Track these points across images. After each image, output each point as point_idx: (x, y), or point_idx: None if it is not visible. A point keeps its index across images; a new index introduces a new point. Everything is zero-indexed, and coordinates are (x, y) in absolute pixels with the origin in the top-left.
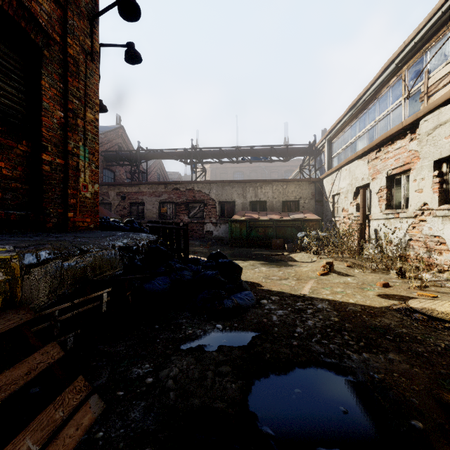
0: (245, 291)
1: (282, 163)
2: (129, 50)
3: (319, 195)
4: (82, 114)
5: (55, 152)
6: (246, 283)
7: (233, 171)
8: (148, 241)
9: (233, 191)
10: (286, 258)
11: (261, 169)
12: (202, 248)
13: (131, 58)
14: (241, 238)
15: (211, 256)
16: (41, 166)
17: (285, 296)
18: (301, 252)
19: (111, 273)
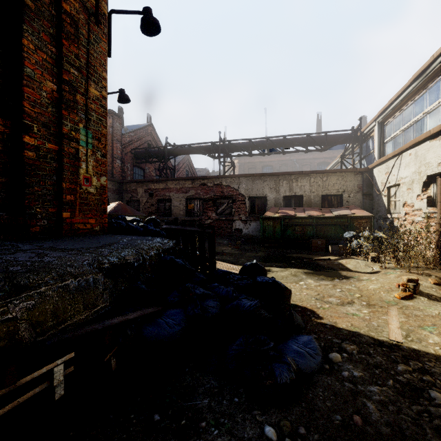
0: (303, 335)
1: (315, 155)
2: (145, 16)
3: (368, 188)
4: (83, 89)
5: (45, 134)
6: (294, 310)
7: (261, 166)
8: (160, 250)
9: (264, 185)
10: (335, 265)
11: (291, 162)
12: (230, 248)
13: (148, 28)
14: (274, 238)
15: (244, 269)
16: (23, 151)
17: (364, 342)
18: (354, 258)
19: (84, 317)
